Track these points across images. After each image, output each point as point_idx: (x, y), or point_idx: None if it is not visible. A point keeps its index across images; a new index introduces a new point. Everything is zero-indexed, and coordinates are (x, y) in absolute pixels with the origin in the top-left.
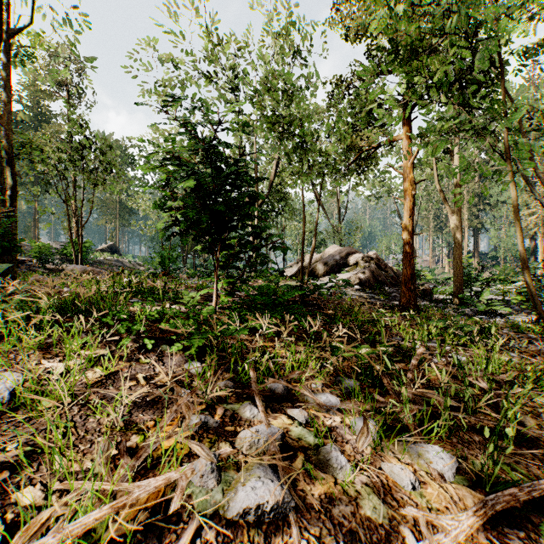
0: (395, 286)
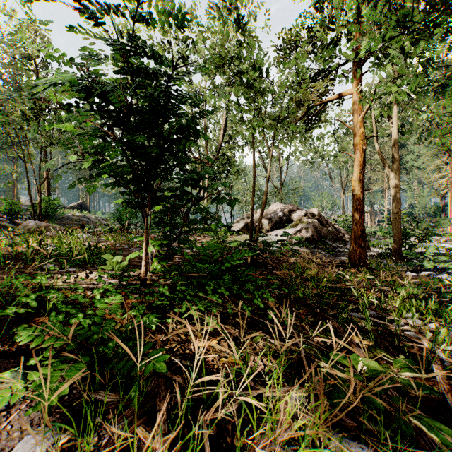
0: (337, 241)
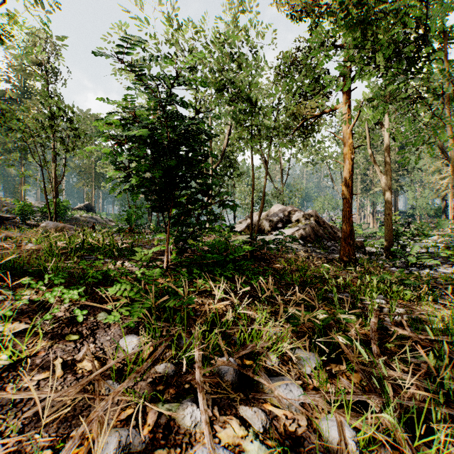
0: (332, 241)
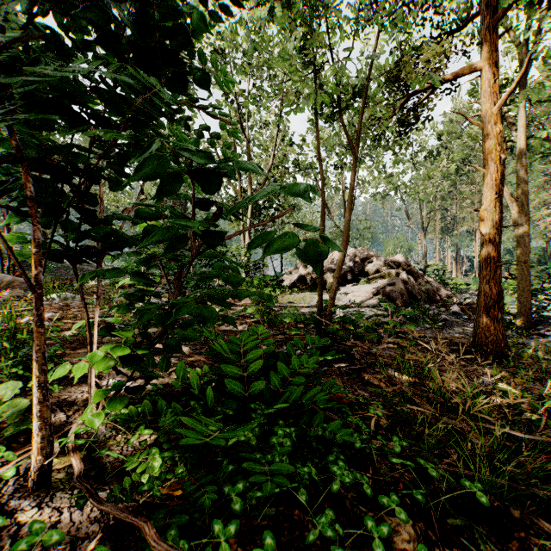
0: (434, 302)
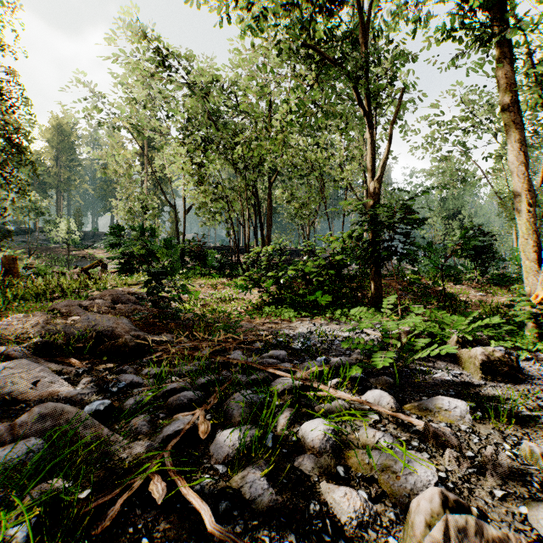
0: None
